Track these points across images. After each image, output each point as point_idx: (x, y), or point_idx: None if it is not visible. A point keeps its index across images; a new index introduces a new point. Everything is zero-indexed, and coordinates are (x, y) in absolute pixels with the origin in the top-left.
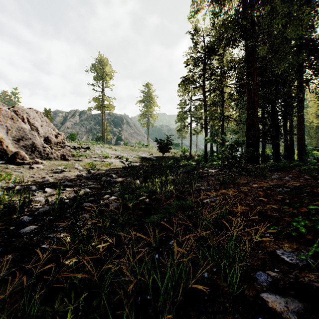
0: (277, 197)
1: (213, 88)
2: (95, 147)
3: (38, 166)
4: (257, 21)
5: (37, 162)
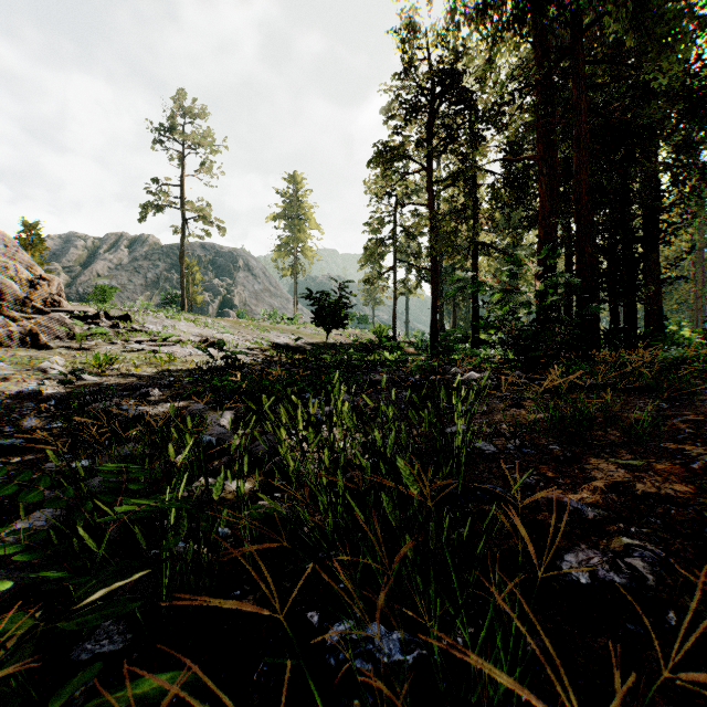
0: None
1: (451, 174)
2: (150, 317)
3: None
4: None
5: None
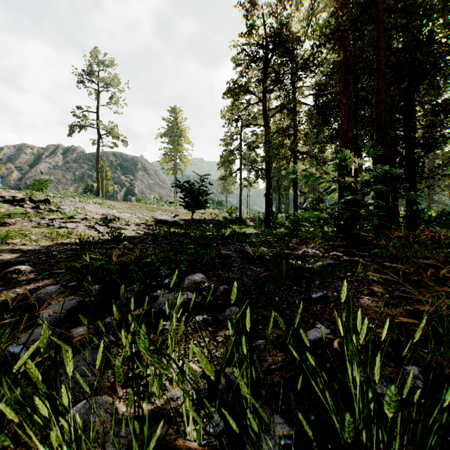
0: None
1: (279, 105)
2: (67, 201)
3: None
4: None
5: None
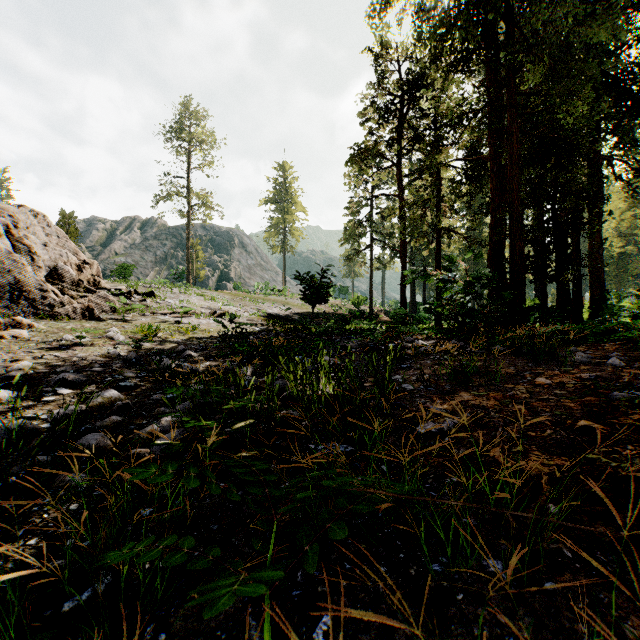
0: (628, 419)
1: (418, 170)
2: (168, 293)
3: (17, 332)
4: (519, 14)
5: (19, 323)
